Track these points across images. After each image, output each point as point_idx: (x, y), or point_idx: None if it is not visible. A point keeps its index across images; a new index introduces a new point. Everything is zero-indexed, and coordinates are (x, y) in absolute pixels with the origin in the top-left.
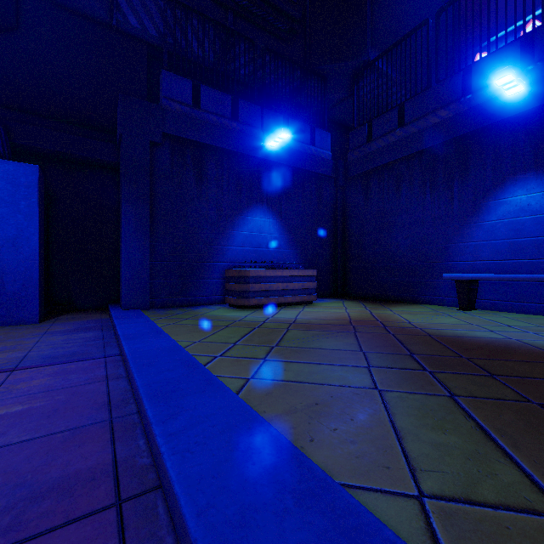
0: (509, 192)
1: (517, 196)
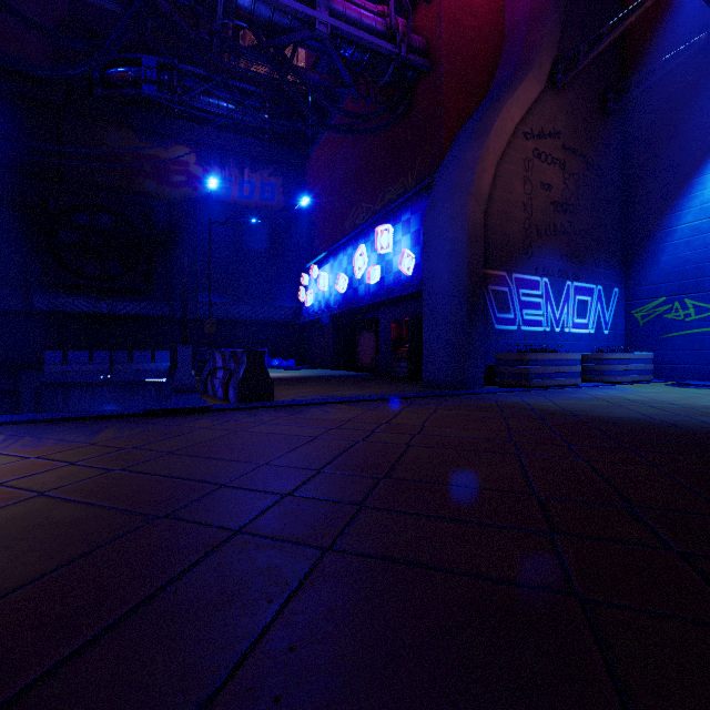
0: None
1: None
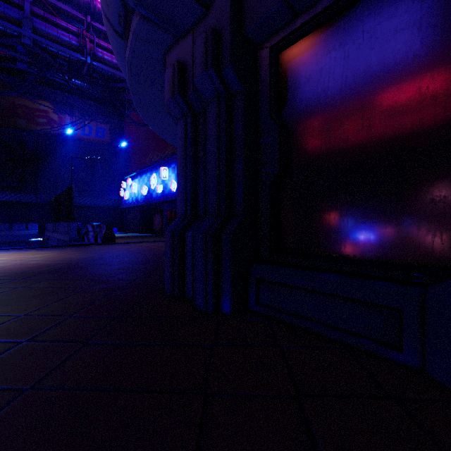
0: None
1: None
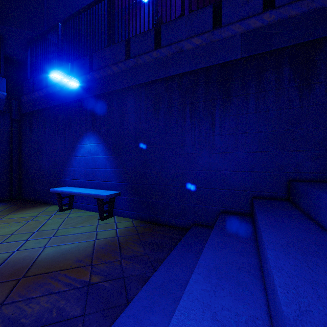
0: (84, 141)
1: (87, 144)
